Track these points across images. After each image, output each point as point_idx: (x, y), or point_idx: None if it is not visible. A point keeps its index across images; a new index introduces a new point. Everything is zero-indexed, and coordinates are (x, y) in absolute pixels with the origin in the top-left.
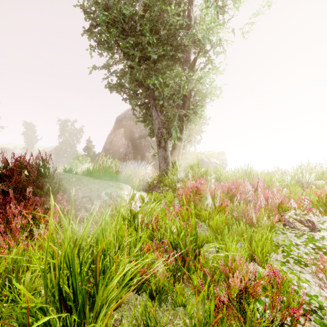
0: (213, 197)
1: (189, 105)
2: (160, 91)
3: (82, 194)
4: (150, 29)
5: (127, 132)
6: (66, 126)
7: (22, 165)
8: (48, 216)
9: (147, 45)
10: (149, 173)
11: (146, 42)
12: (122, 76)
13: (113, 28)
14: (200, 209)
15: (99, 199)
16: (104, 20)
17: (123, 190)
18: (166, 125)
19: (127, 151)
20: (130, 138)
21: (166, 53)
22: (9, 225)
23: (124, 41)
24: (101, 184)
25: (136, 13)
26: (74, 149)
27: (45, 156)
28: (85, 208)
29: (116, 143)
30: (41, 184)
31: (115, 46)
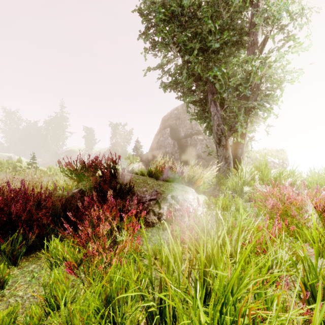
0: (321, 211)
1: (257, 95)
2: (222, 82)
3: (149, 197)
4: (210, 16)
5: (173, 131)
6: (117, 129)
7: (96, 166)
8: (131, 224)
9: (207, 34)
10: (197, 173)
11: (207, 31)
12: (174, 74)
13: (170, 24)
14: (301, 226)
15: (165, 202)
16: (161, 18)
17: (188, 193)
18: (227, 121)
19: (173, 150)
20: (175, 137)
21: (228, 40)
22: (94, 227)
23: (181, 35)
24: (166, 186)
25: (194, 2)
26: (124, 149)
27: (101, 156)
28: (153, 212)
29: (162, 143)
30: (114, 185)
31: (172, 43)
